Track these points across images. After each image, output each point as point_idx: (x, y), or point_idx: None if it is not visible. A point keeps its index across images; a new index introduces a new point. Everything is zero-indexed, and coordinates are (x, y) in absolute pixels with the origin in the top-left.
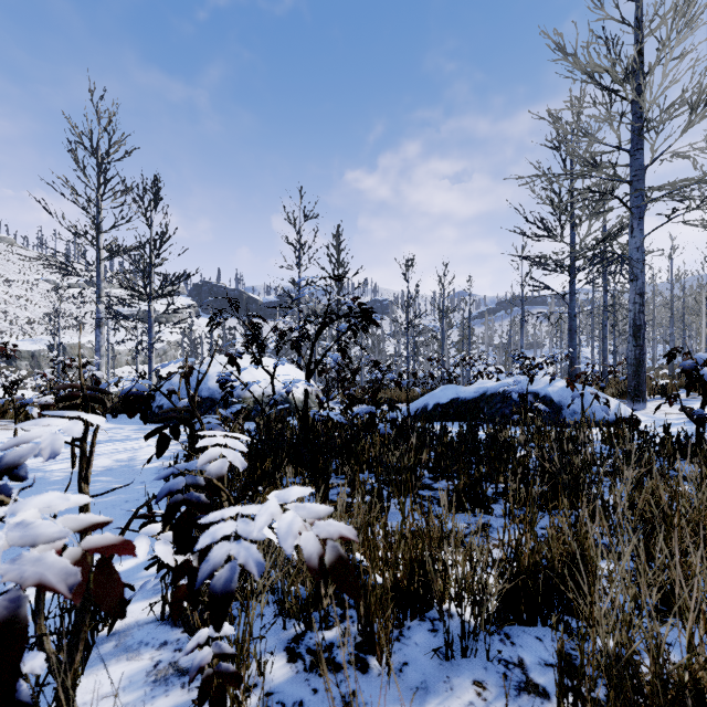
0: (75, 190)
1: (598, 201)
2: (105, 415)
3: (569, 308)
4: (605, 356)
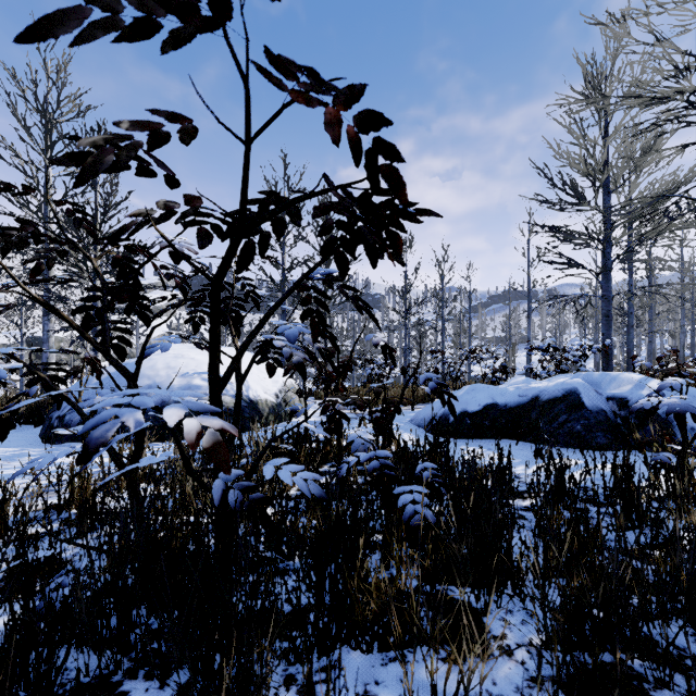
0: (15, 151)
1: (688, 125)
2: None
3: (603, 290)
4: (631, 348)
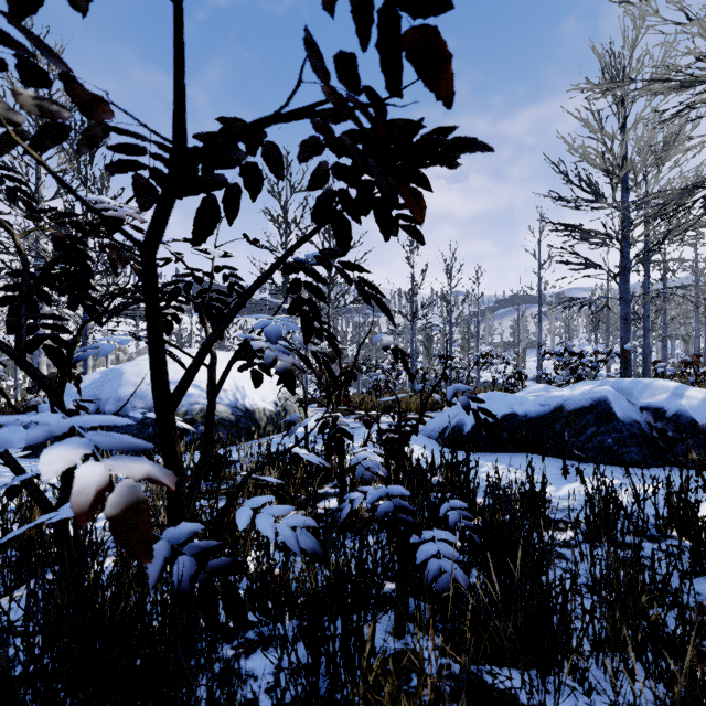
0: None
1: None
2: None
3: (621, 292)
4: (648, 353)
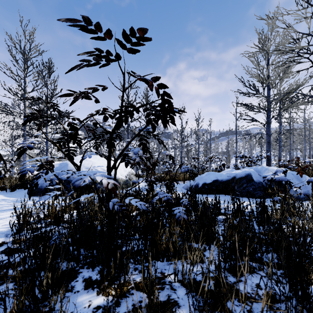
0: (11, 70)
1: (299, 63)
2: (6, 190)
3: (267, 131)
4: (280, 156)
